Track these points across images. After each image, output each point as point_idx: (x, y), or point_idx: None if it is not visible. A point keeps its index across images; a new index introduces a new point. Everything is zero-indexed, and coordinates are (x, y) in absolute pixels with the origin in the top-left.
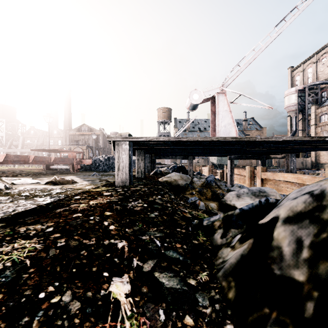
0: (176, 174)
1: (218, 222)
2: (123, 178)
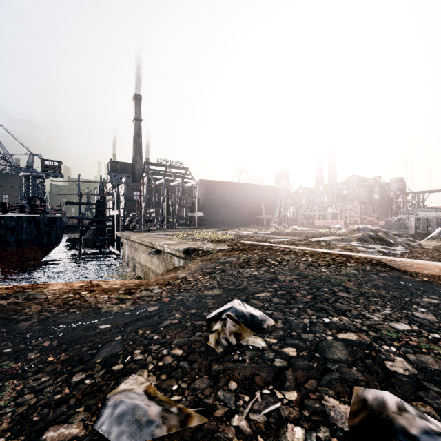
0: None
1: None
2: (412, 231)
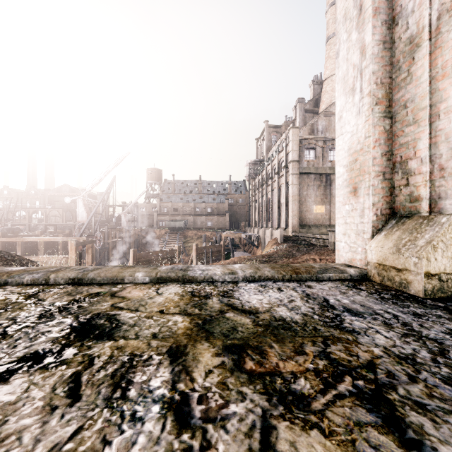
0: None
1: None
2: None
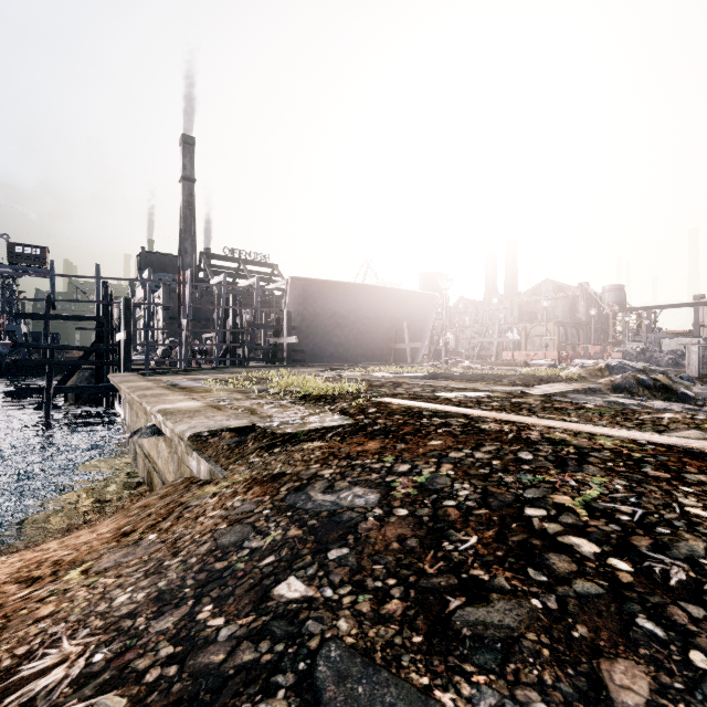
0: None
1: None
2: (693, 370)
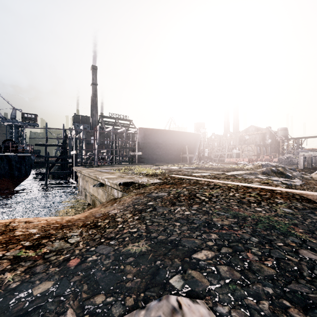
0: None
1: None
2: (301, 166)
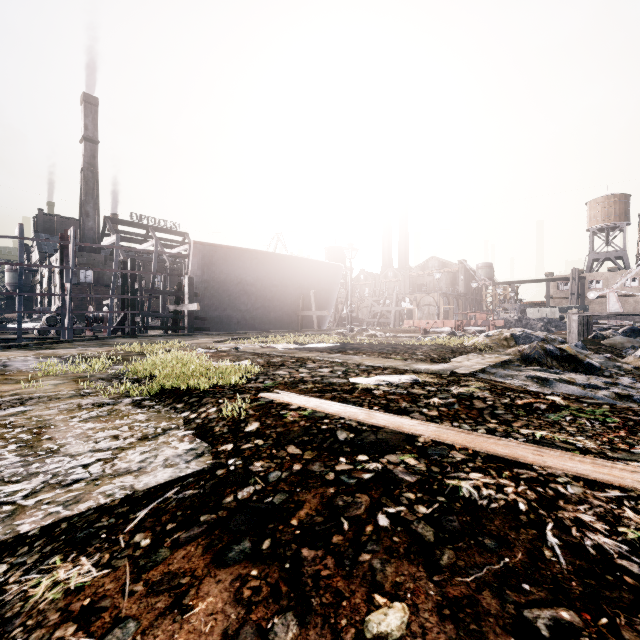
0: (621, 338)
1: (632, 352)
2: (573, 338)
